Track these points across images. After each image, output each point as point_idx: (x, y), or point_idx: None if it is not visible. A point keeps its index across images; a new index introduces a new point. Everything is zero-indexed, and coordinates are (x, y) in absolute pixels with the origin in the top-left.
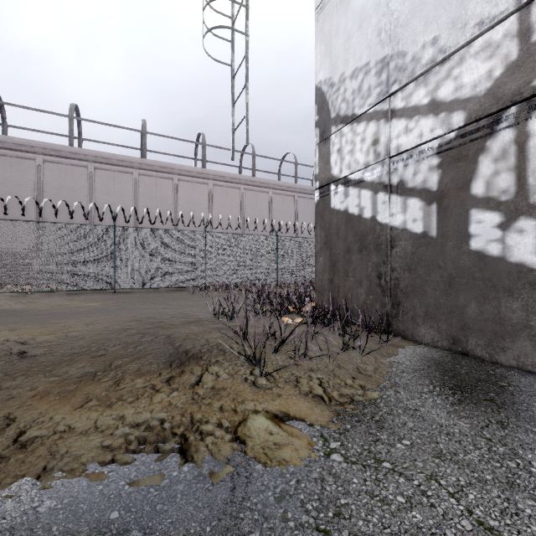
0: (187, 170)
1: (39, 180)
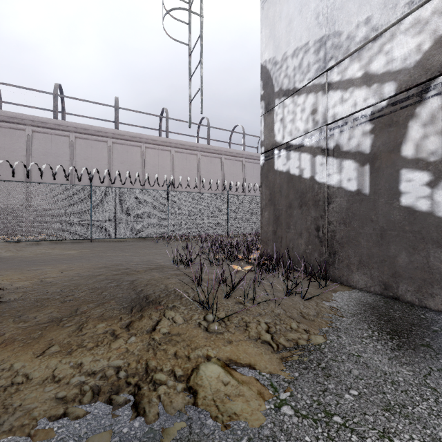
0: (153, 139)
1: (29, 147)
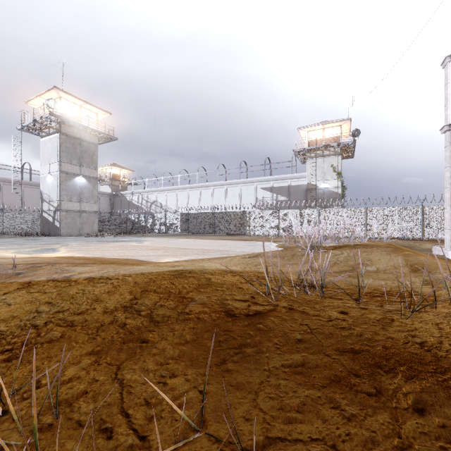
0: None
1: None
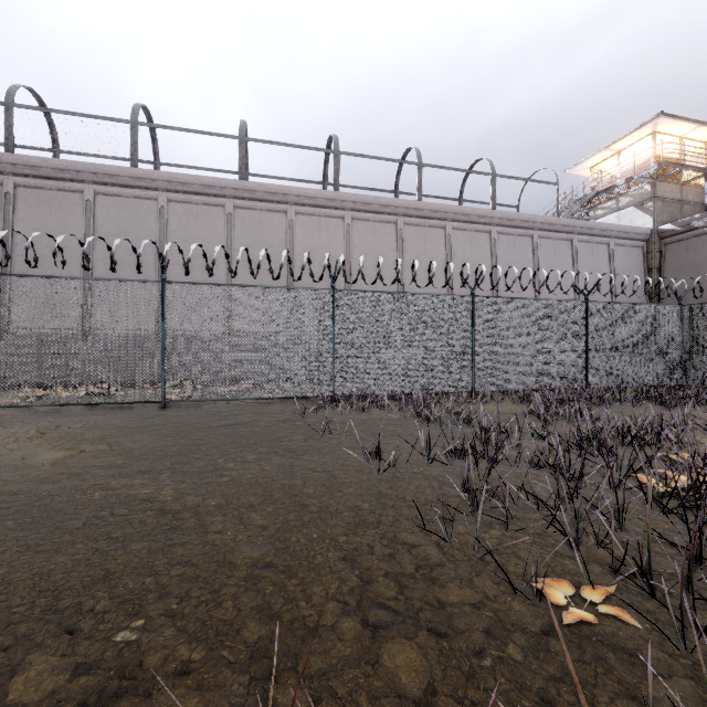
0: (309, 196)
1: (89, 223)
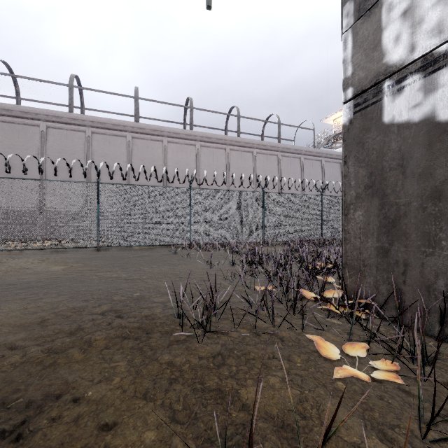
0: (175, 132)
1: (43, 144)
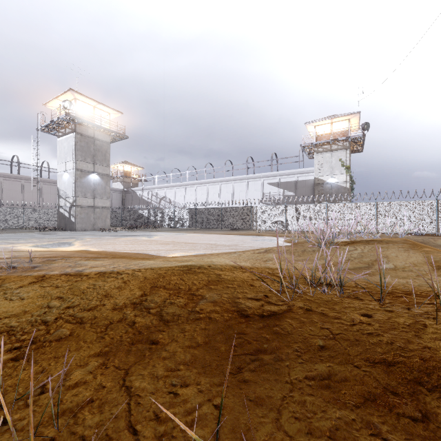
0: (8, 175)
1: None
